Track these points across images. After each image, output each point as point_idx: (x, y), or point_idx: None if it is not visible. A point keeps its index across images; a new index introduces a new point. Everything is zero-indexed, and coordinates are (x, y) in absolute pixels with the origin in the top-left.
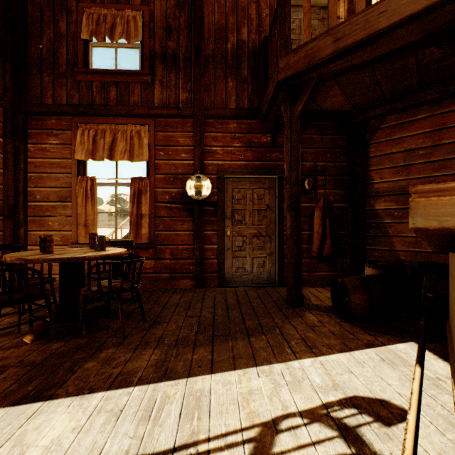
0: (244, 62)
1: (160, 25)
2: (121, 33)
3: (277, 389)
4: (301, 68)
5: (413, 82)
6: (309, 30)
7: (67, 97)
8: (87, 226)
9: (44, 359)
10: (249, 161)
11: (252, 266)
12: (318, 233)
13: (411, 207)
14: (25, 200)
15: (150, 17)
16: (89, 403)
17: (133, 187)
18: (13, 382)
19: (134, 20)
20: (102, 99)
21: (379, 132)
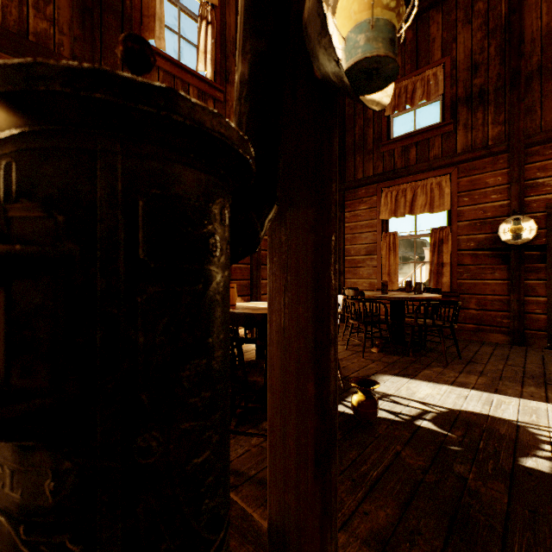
0: None
1: (463, 67)
2: (420, 95)
3: None
4: None
5: None
6: None
7: (373, 168)
8: (389, 275)
9: (393, 362)
10: None
11: None
12: None
13: None
14: (344, 255)
15: (451, 65)
16: (440, 387)
17: (432, 237)
18: (383, 367)
19: (434, 77)
20: (402, 162)
21: None
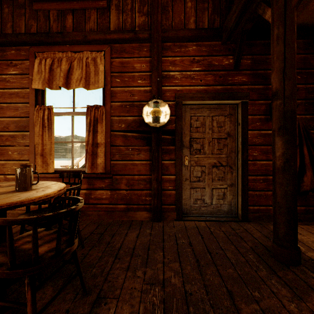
0: None
1: None
2: None
3: None
4: None
5: None
6: None
7: (25, 27)
8: (43, 155)
9: None
10: (210, 86)
11: (211, 197)
12: None
13: None
14: None
15: None
16: None
17: (89, 115)
18: None
19: None
20: (58, 27)
21: None
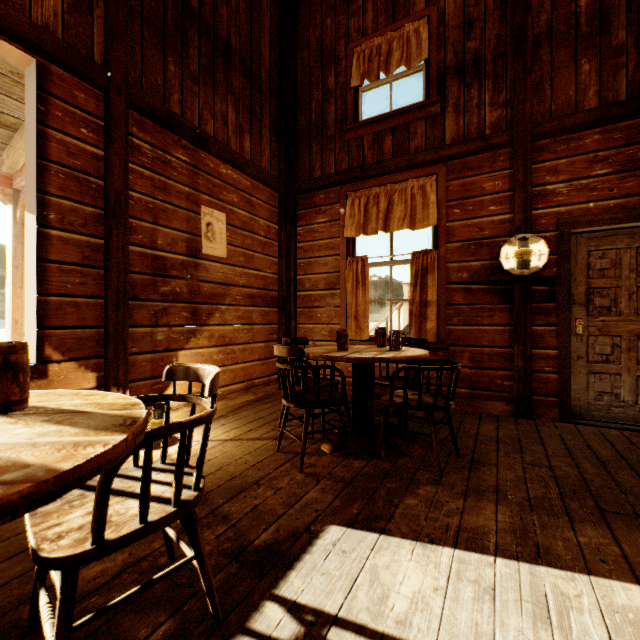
0: (617, 17)
1: (453, 24)
2: (398, 59)
3: None
4: None
5: None
6: None
7: (335, 164)
8: (357, 318)
9: (352, 477)
10: (631, 197)
11: (634, 392)
12: None
13: None
14: (296, 289)
15: (438, 19)
16: (437, 558)
17: (414, 264)
18: (334, 496)
19: (416, 35)
20: (374, 155)
21: None
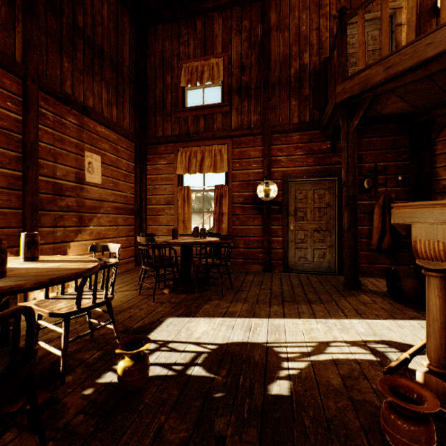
0: (305, 82)
1: (236, 65)
2: (207, 77)
3: (330, 330)
4: (355, 92)
5: None
6: (363, 59)
7: (171, 130)
8: (184, 222)
9: (180, 301)
10: (310, 166)
11: (312, 256)
12: (378, 228)
13: (392, 214)
14: (146, 204)
15: (228, 61)
16: (215, 321)
17: (216, 192)
18: (171, 308)
19: (217, 66)
20: (194, 128)
21: None
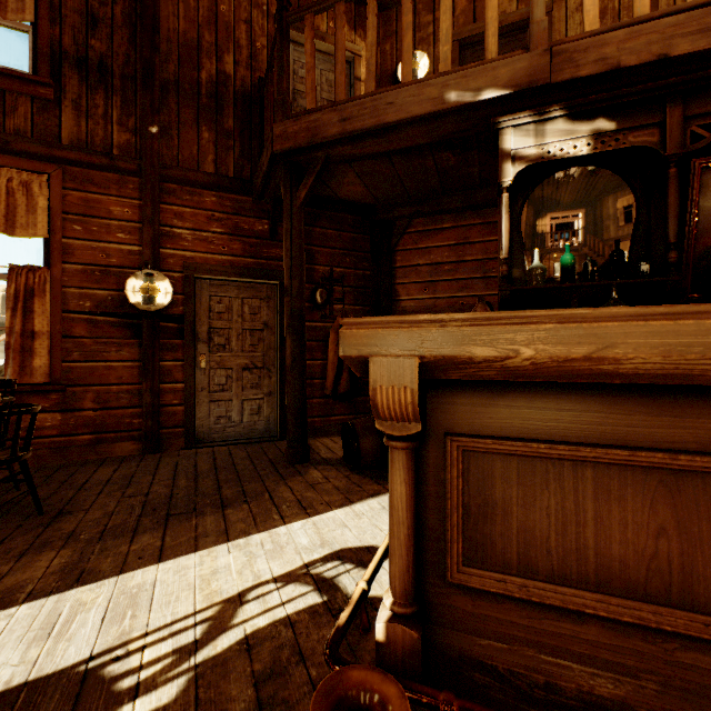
0: (228, 106)
1: (74, 5)
2: None
3: (252, 561)
4: (302, 143)
5: (436, 185)
6: (313, 95)
7: None
8: None
9: None
10: (237, 257)
11: (241, 413)
12: (334, 363)
13: (341, 338)
14: None
15: None
16: None
17: (14, 282)
18: None
19: None
20: None
21: (406, 237)
